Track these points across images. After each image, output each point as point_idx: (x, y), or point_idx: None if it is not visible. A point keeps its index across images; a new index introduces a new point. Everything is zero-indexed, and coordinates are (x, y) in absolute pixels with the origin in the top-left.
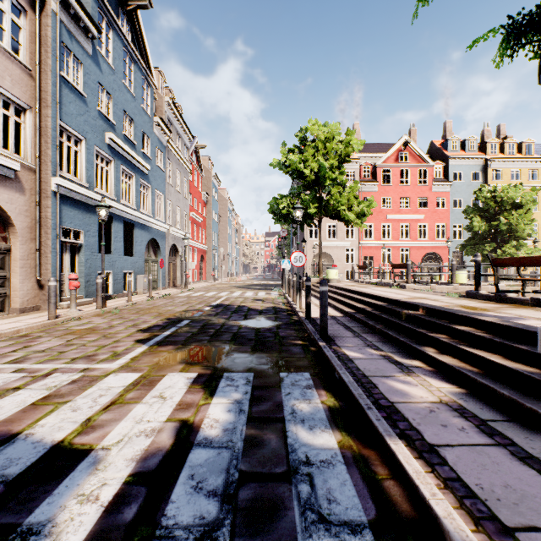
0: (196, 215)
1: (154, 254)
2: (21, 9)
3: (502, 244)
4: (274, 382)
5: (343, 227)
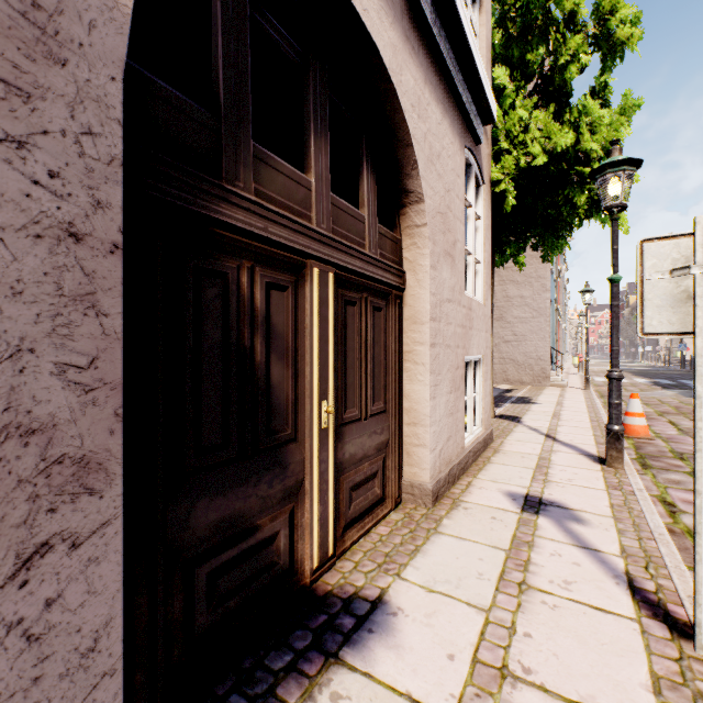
0: None
1: None
2: None
3: None
4: (658, 369)
5: None
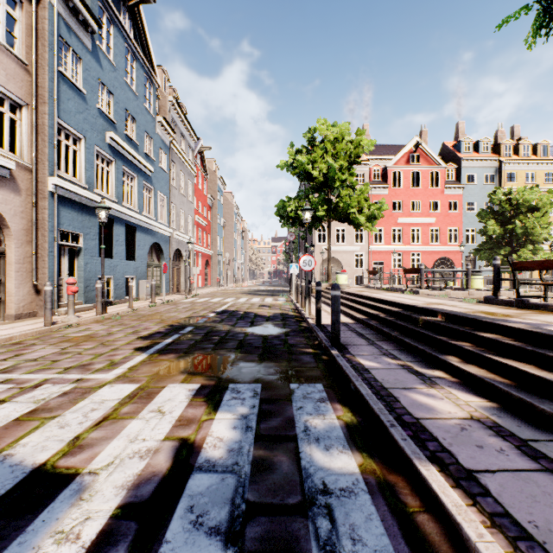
0: (201, 219)
1: (157, 259)
2: (17, 1)
3: (517, 249)
4: (284, 394)
5: (352, 232)
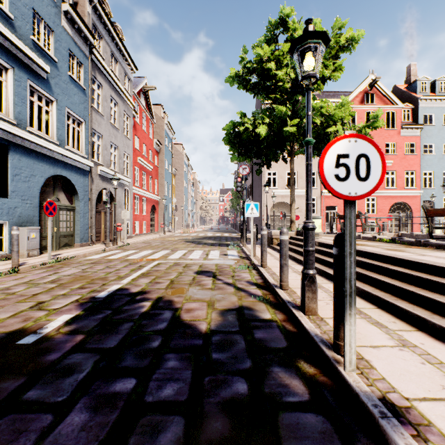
0: (144, 162)
1: (67, 199)
2: None
3: None
4: None
5: (304, 175)
